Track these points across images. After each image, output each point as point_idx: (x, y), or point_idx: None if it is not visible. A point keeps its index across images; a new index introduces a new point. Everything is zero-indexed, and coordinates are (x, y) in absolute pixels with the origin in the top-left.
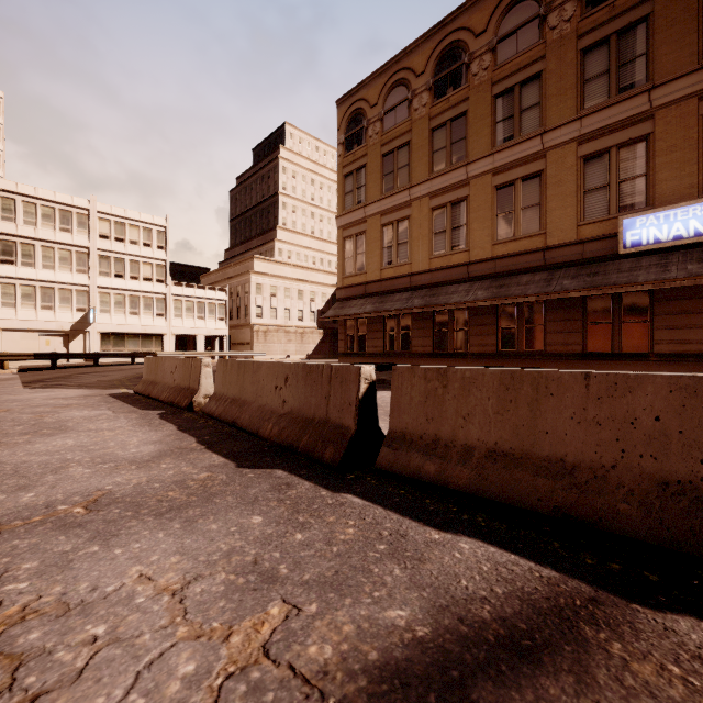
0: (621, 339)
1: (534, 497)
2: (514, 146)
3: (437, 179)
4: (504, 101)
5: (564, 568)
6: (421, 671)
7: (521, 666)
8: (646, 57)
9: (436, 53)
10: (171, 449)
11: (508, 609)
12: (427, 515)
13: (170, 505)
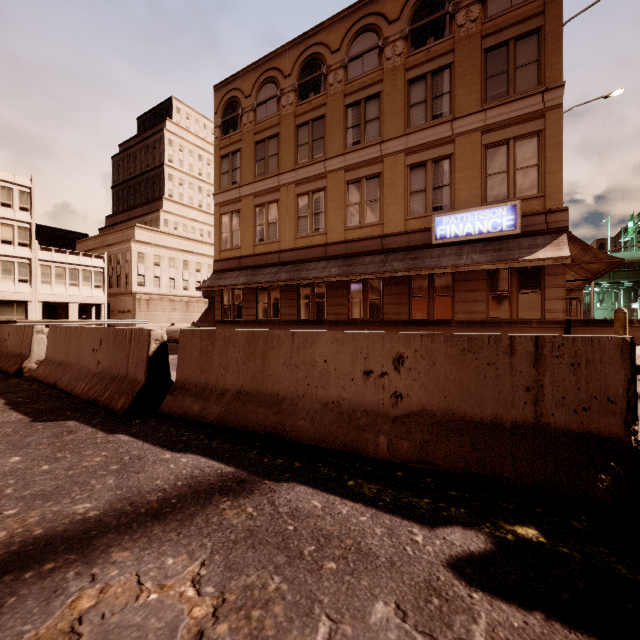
0: (434, 310)
1: (255, 422)
2: (361, 150)
3: (301, 170)
4: (353, 111)
5: (243, 466)
6: (69, 535)
7: (148, 522)
8: (450, 95)
9: (301, 60)
10: None
11: (174, 493)
12: (176, 443)
13: None
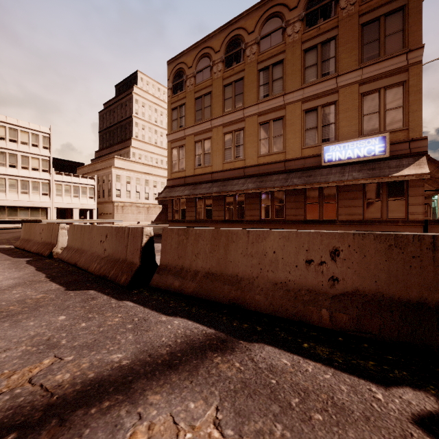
0: (323, 213)
1: (221, 295)
2: (269, 100)
3: (227, 116)
4: (264, 74)
5: (220, 328)
6: (113, 379)
7: (166, 371)
8: (335, 59)
9: (226, 40)
10: (25, 282)
11: (178, 348)
12: (166, 309)
13: (8, 314)
